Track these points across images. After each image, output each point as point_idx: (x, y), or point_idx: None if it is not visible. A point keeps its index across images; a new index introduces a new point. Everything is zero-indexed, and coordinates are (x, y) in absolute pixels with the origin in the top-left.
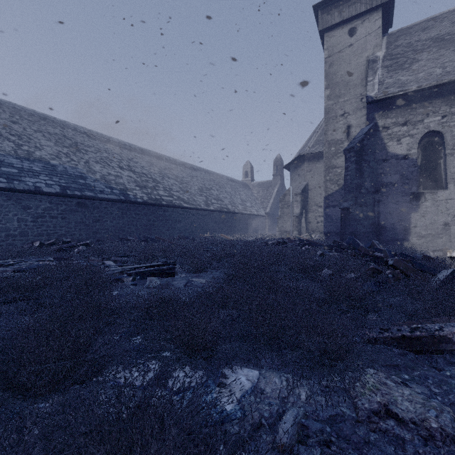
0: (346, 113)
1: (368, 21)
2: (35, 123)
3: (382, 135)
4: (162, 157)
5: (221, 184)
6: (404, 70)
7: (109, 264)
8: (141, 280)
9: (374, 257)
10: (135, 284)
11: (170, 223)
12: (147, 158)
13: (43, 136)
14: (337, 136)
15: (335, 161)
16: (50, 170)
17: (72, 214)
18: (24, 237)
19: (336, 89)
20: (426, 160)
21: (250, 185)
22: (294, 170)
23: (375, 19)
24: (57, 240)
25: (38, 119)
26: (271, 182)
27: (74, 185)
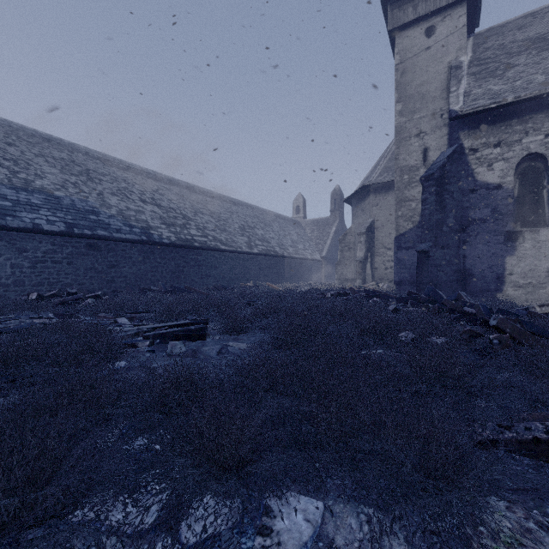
0: (422, 132)
1: (450, 18)
2: (36, 145)
3: (469, 159)
4: (195, 188)
5: (267, 222)
6: (496, 77)
7: (121, 323)
8: (161, 344)
9: (463, 313)
10: (152, 351)
11: (204, 269)
12: (176, 189)
13: (45, 161)
14: (411, 161)
15: (409, 192)
16: (54, 203)
17: (80, 258)
18: (19, 287)
19: (410, 102)
20: (525, 190)
21: (303, 223)
22: (357, 205)
23: (459, 15)
24: (61, 291)
25: (40, 140)
26: (328, 219)
27: (83, 222)
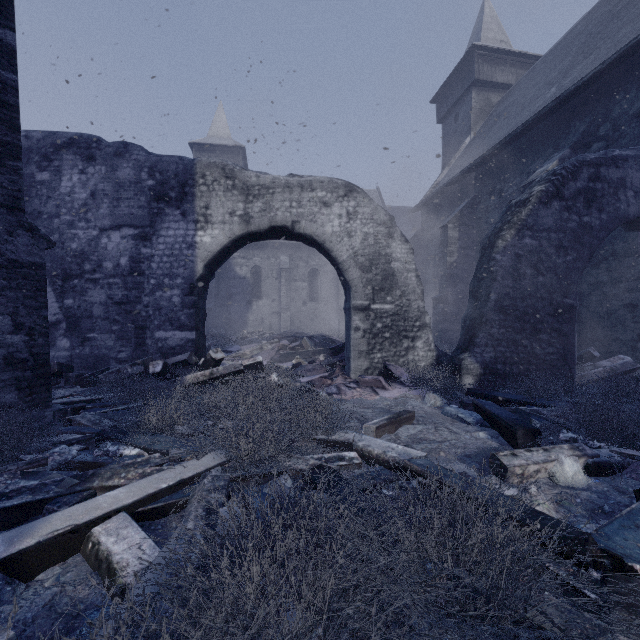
0: None
1: None
2: None
3: (232, 262)
4: None
5: None
6: None
7: None
8: None
9: None
10: None
11: None
12: None
13: None
14: None
15: None
16: None
17: None
18: None
19: None
20: (255, 281)
21: None
22: None
23: None
24: None
25: None
26: None
27: None
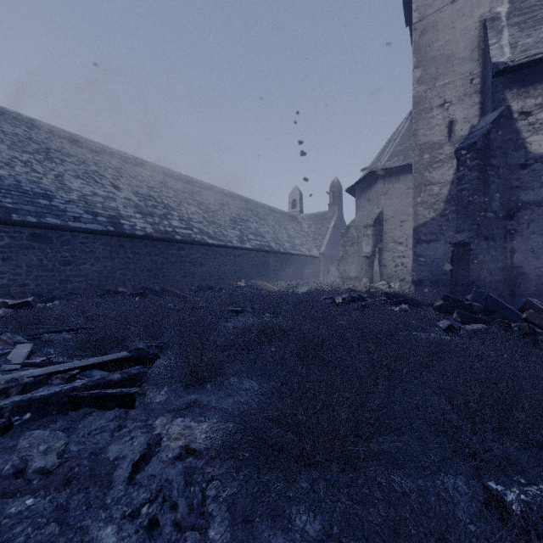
0: (447, 102)
1: None
2: None
3: (519, 125)
4: (181, 177)
5: (261, 215)
6: None
7: (5, 360)
8: (34, 423)
9: None
10: None
11: (188, 267)
12: (159, 177)
13: None
14: (433, 137)
15: (431, 174)
16: None
17: (21, 252)
18: None
19: (431, 67)
20: None
21: (299, 217)
22: (361, 194)
23: None
24: None
25: None
26: (326, 213)
27: (28, 206)
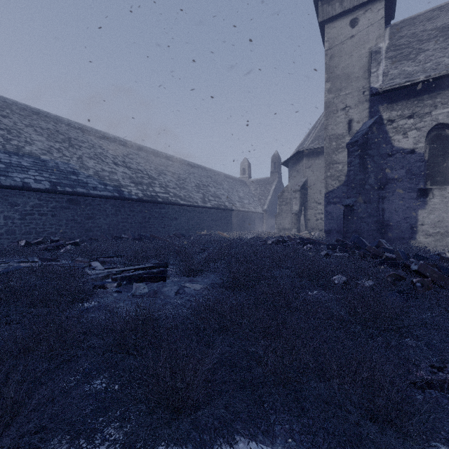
0: (348, 107)
1: (371, 11)
2: (26, 117)
3: (387, 128)
4: (159, 153)
5: (218, 181)
6: (409, 60)
7: (94, 266)
8: (127, 285)
9: (385, 258)
10: (119, 291)
11: (166, 220)
12: (143, 154)
13: (34, 130)
14: (338, 130)
15: (336, 156)
16: (40, 165)
17: (62, 211)
18: (11, 236)
19: (337, 82)
20: (434, 154)
21: (248, 182)
22: (293, 167)
23: (378, 9)
24: (45, 239)
25: (30, 113)
26: (268, 179)
27: (65, 181)
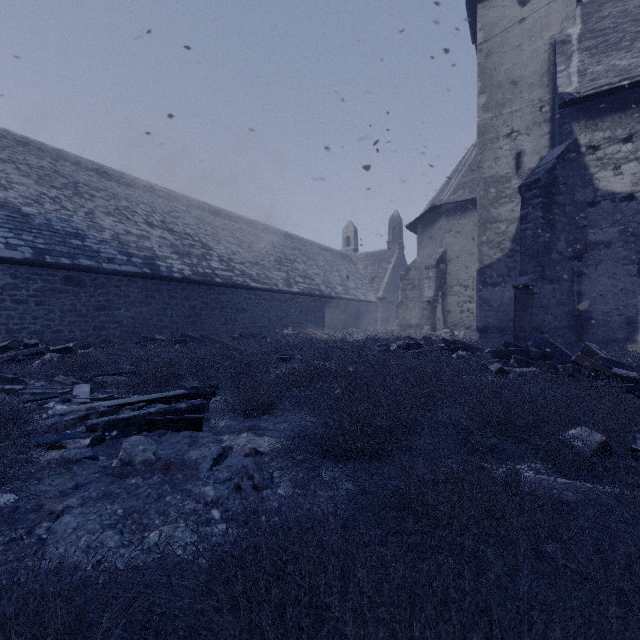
0: (515, 132)
1: None
2: (5, 149)
3: (587, 160)
4: (220, 212)
5: (310, 254)
6: (621, 50)
7: (73, 395)
8: (120, 439)
9: (616, 377)
10: (92, 458)
11: (229, 313)
12: (195, 212)
13: (15, 168)
14: (499, 169)
15: (497, 210)
16: (20, 222)
17: (55, 296)
18: None
19: (498, 93)
20: None
21: (353, 257)
22: (423, 231)
23: None
24: (16, 342)
25: (12, 143)
26: (384, 252)
27: (61, 247)
